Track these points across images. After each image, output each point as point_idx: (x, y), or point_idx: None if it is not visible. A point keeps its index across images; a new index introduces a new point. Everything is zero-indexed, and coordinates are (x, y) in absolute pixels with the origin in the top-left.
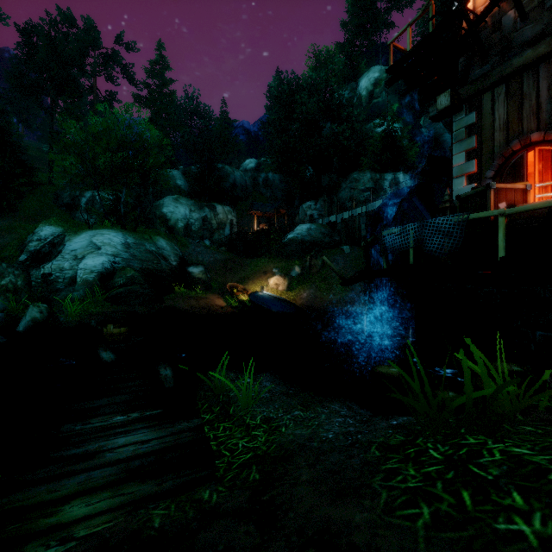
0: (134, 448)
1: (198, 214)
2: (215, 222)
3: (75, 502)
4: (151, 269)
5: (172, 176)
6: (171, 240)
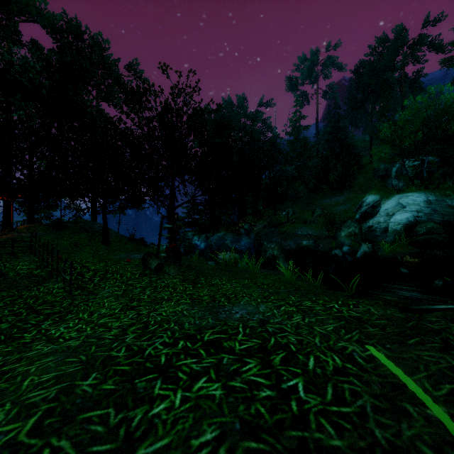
0: (410, 295)
1: None
2: None
3: (386, 296)
4: (452, 221)
5: None
6: None
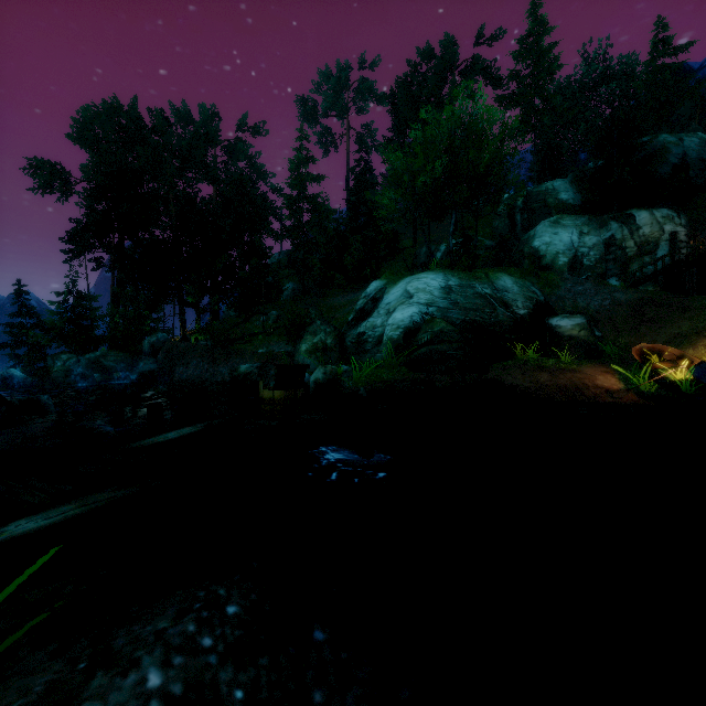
0: None
1: (596, 236)
2: (631, 245)
3: None
4: (478, 322)
5: (551, 190)
6: (525, 277)
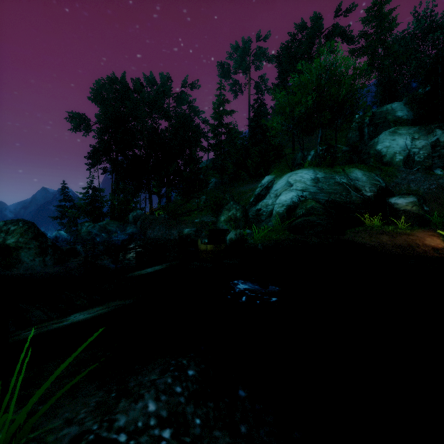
0: None
1: (424, 140)
2: None
3: None
4: (337, 201)
5: (390, 110)
6: (371, 170)
